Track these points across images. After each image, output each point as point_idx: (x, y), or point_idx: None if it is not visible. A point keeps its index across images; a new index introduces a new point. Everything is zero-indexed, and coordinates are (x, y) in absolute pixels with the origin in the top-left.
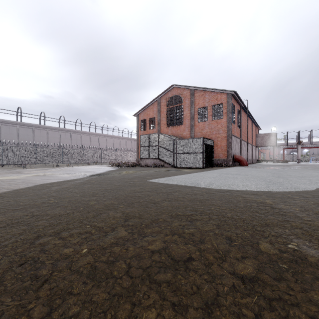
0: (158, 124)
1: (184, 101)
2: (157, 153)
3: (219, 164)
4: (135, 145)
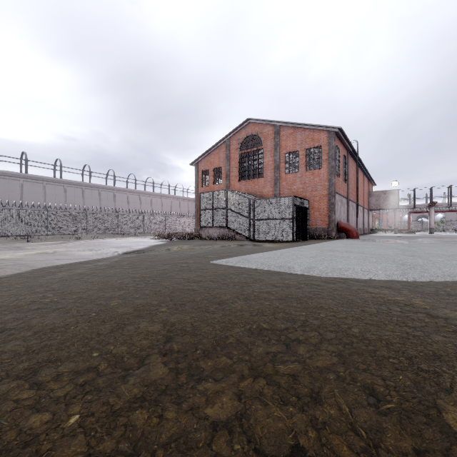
0: (227, 177)
1: (265, 143)
2: (225, 220)
3: (317, 236)
4: (194, 208)
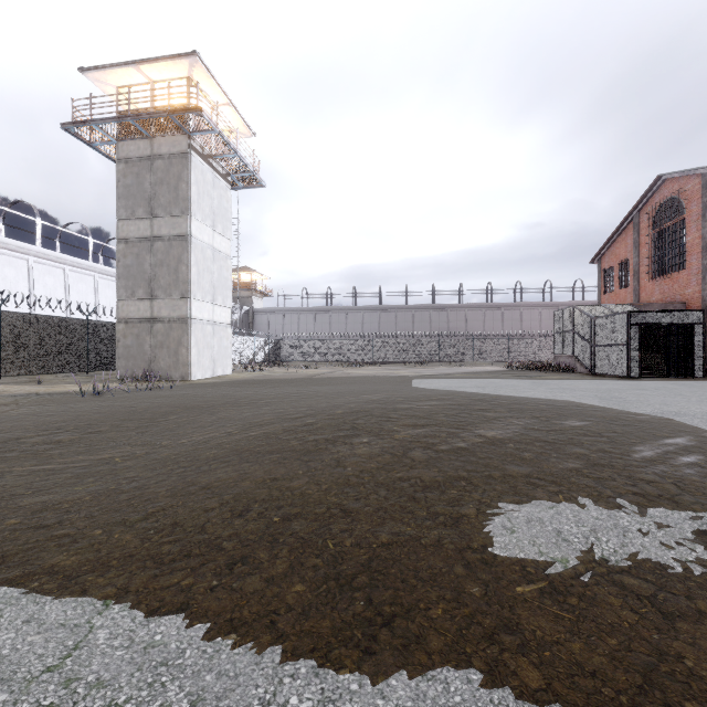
0: (634, 276)
1: (688, 210)
2: (572, 346)
3: None
4: None
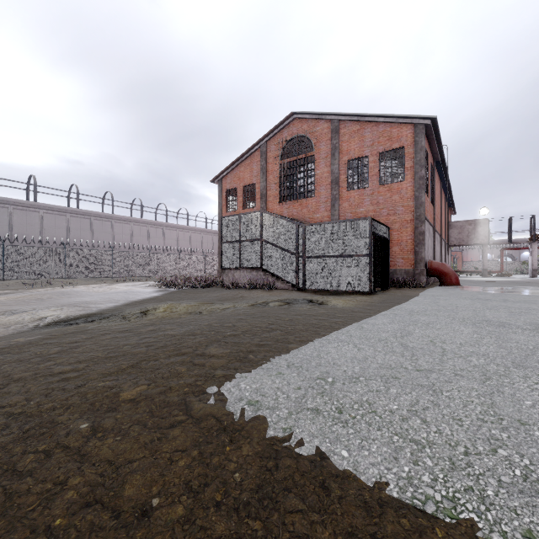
0: (262, 198)
1: (317, 148)
2: (259, 257)
3: (400, 282)
4: None
